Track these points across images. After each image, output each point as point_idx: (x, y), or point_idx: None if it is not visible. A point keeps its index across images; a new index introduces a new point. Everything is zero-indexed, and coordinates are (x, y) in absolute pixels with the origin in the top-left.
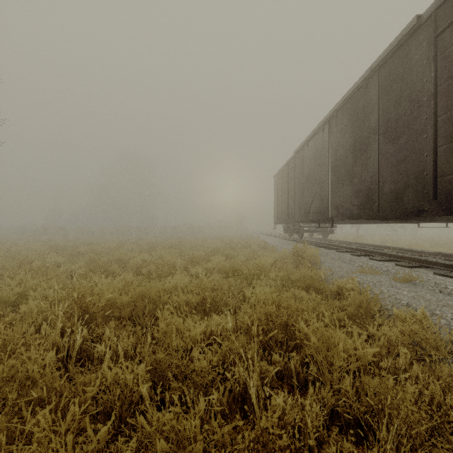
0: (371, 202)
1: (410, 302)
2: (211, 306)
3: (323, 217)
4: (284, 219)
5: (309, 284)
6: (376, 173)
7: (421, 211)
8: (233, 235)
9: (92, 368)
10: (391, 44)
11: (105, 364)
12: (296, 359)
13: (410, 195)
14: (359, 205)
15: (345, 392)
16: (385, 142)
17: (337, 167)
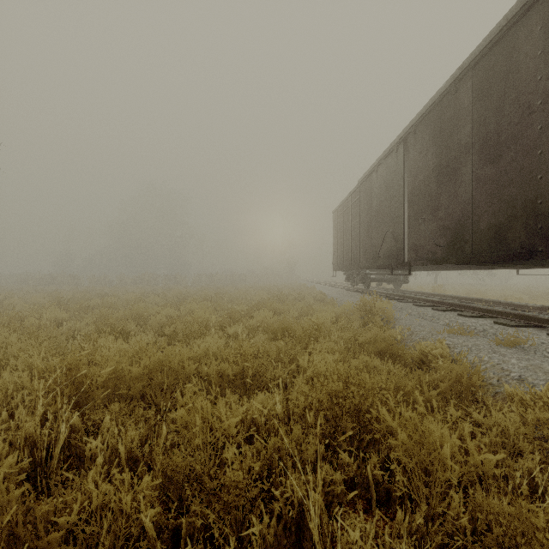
0: (462, 241)
1: (524, 375)
2: (253, 379)
3: (397, 262)
4: (347, 265)
5: (383, 348)
6: (470, 203)
7: (533, 252)
8: (282, 285)
9: (68, 485)
10: (490, 32)
11: (92, 475)
12: (373, 461)
13: (517, 231)
14: (445, 246)
15: (454, 521)
16: (481, 163)
17: (415, 197)
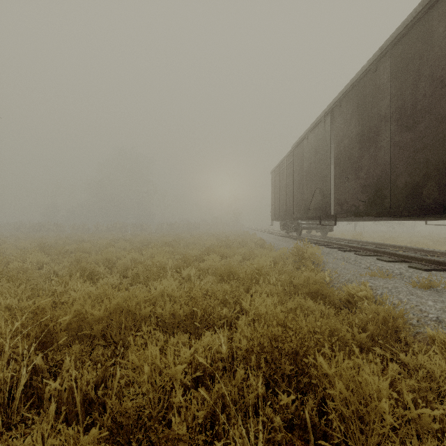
0: (381, 197)
1: (441, 316)
2: (202, 318)
3: (325, 214)
4: (282, 216)
5: (315, 290)
6: (388, 164)
7: None
8: (229, 232)
9: (14, 441)
10: (407, 17)
11: (43, 425)
12: (311, 404)
13: (431, 189)
14: (366, 201)
15: None
16: (399, 130)
17: (340, 160)
